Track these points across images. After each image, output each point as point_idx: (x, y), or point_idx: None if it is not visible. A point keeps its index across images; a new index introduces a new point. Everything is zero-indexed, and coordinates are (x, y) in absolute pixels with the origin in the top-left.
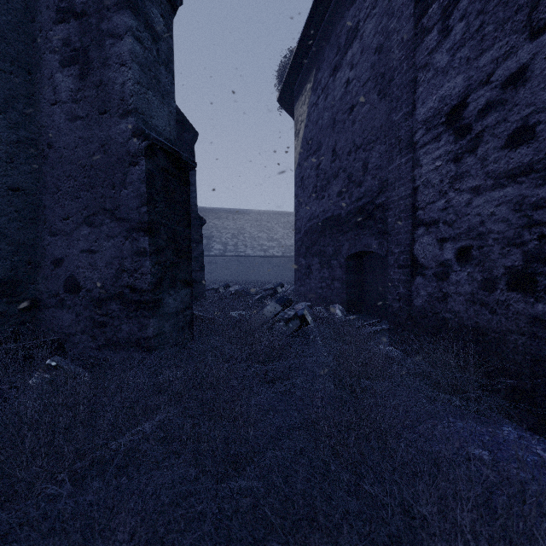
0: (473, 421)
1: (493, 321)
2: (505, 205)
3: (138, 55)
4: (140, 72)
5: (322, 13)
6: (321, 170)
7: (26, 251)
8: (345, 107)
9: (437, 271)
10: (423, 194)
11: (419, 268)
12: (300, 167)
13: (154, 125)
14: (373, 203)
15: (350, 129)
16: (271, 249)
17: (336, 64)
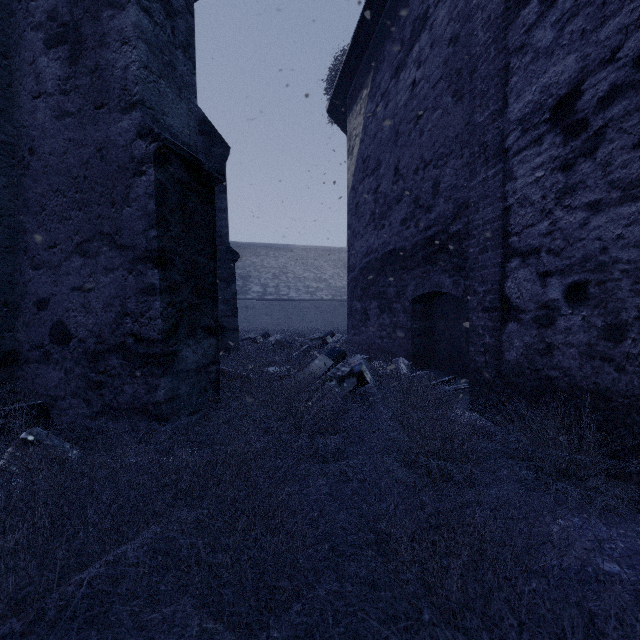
0: (597, 519)
1: (621, 381)
2: (639, 224)
3: (146, 30)
4: (148, 54)
5: (381, 1)
6: (380, 193)
7: (1, 289)
8: (410, 114)
9: (537, 315)
10: (518, 216)
11: (512, 311)
12: (355, 191)
13: (168, 125)
14: (446, 232)
15: (416, 141)
16: (319, 292)
17: (399, 63)
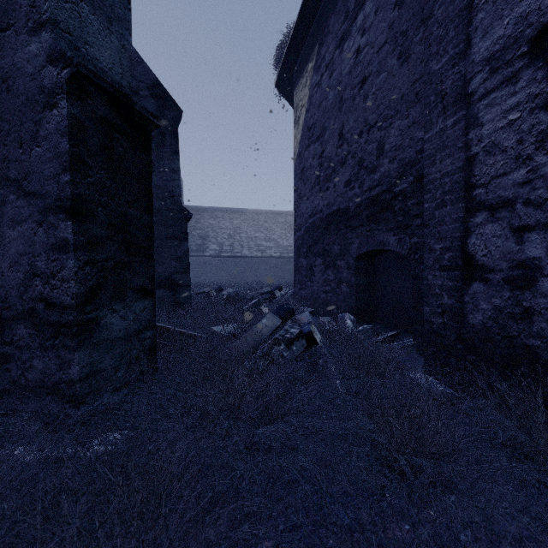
0: None
1: None
2: None
3: None
4: None
5: None
6: (325, 158)
7: None
8: (354, 80)
9: (511, 275)
10: (485, 165)
11: (477, 270)
12: (301, 157)
13: (92, 57)
14: (391, 191)
15: (361, 106)
16: (269, 249)
17: (343, 33)
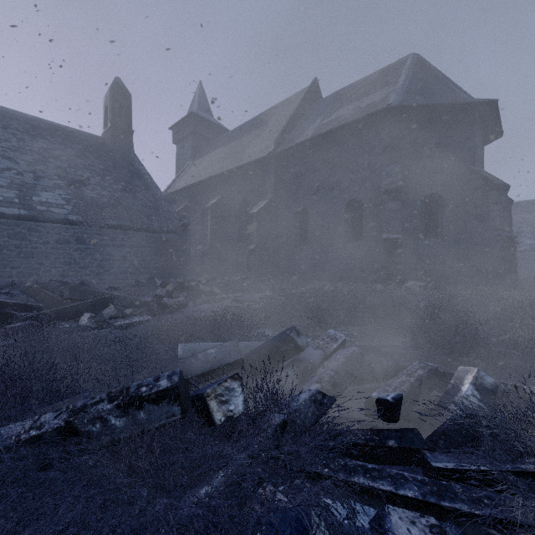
0: None
1: None
2: None
3: (498, 214)
4: (499, 219)
5: None
6: None
7: (463, 263)
8: None
9: None
10: None
11: None
12: None
13: (502, 230)
14: None
15: None
16: None
17: None
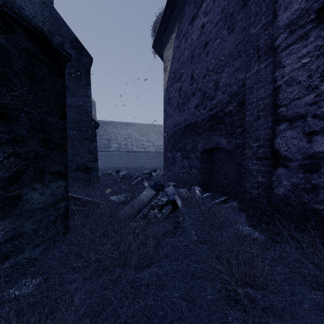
0: None
1: None
2: None
3: None
4: None
5: None
6: (182, 91)
7: None
8: (200, 44)
9: (304, 163)
10: (286, 92)
11: (281, 160)
12: (168, 91)
13: (19, 6)
14: (223, 111)
15: (204, 59)
16: (148, 147)
17: (194, 15)
